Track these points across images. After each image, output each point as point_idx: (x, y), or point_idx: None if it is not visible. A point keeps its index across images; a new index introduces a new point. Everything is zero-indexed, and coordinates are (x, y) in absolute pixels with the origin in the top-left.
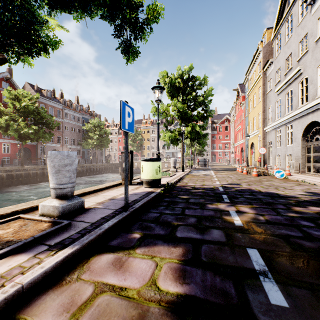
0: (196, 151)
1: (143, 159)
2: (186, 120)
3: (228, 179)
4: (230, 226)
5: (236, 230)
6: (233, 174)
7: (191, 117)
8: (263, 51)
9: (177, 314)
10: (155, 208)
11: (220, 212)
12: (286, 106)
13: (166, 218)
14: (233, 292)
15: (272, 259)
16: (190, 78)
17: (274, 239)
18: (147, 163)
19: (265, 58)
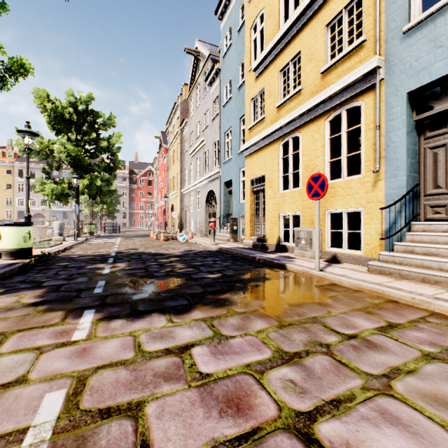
0: (103, 212)
1: (2, 223)
2: (82, 169)
3: (130, 245)
4: (98, 274)
5: (100, 276)
6: (142, 240)
7: (90, 166)
8: (181, 106)
9: (35, 304)
10: (22, 275)
11: (96, 269)
12: (197, 171)
13: (35, 279)
14: (75, 294)
15: (111, 282)
16: (90, 111)
17: (123, 275)
18: (9, 228)
19: (183, 115)
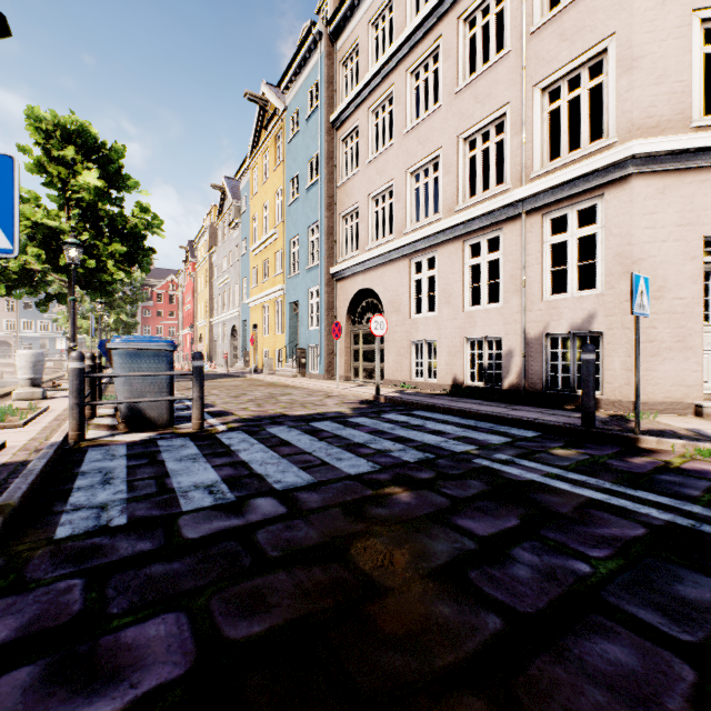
0: None
1: None
2: (108, 305)
3: None
4: None
5: None
6: None
7: (115, 301)
8: (210, 230)
9: None
10: None
11: None
12: (225, 304)
13: None
14: None
15: None
16: None
17: None
18: None
19: (212, 239)
